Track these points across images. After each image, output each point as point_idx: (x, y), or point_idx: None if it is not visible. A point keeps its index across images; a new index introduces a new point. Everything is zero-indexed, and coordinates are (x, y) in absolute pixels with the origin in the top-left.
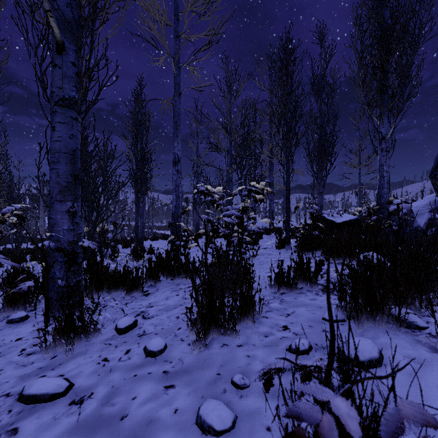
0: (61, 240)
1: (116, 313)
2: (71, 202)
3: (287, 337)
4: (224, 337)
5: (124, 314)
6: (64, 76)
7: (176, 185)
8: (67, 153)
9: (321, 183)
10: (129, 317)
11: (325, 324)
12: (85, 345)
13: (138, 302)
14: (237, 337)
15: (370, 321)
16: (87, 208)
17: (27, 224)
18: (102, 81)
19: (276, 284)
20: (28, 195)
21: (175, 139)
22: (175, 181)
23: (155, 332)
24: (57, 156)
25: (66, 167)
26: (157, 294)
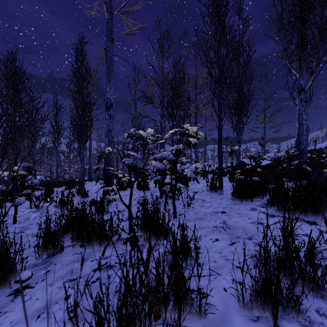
0: None
1: None
2: None
3: None
4: None
5: None
6: None
7: (109, 129)
8: None
9: (239, 133)
10: None
11: None
12: None
13: None
14: None
15: None
16: None
17: None
18: None
19: (253, 299)
20: None
21: (107, 83)
22: (107, 125)
23: None
24: None
25: None
26: (35, 291)
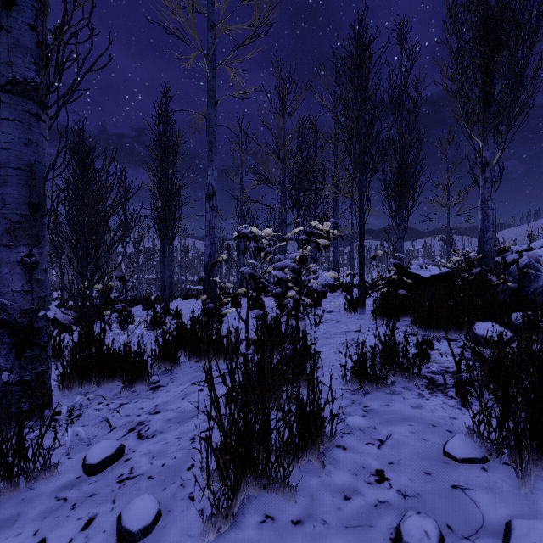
0: (8, 308)
1: (99, 424)
2: (27, 248)
3: (387, 503)
4: (268, 496)
5: (111, 427)
6: (15, 45)
7: (211, 226)
8: (20, 169)
9: (402, 225)
10: (116, 434)
11: (452, 466)
12: (22, 499)
13: (139, 403)
14: (291, 498)
15: (540, 468)
16: (79, 257)
17: None
18: (83, 59)
19: (353, 377)
20: None
21: (209, 164)
22: (209, 221)
23: (149, 474)
24: (3, 173)
25: (17, 191)
26: (170, 388)
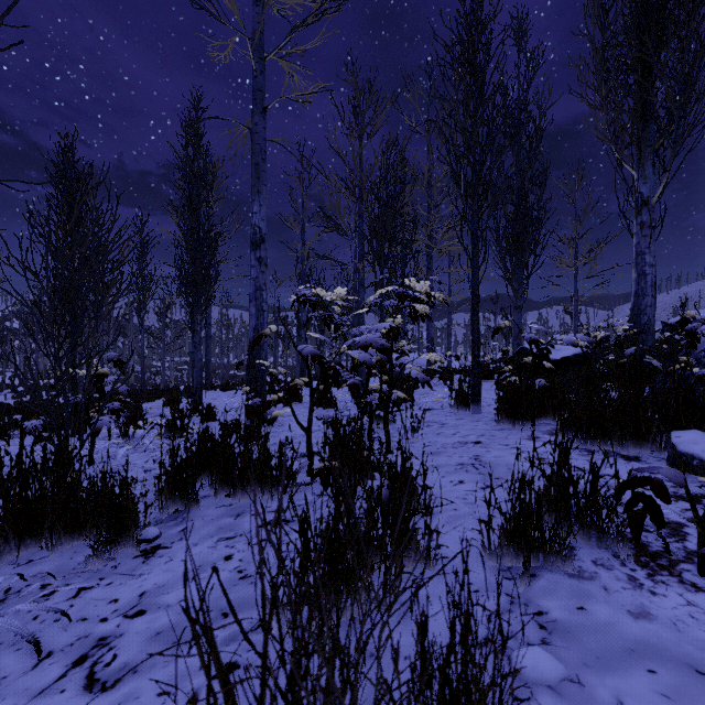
0: None
1: (24, 642)
2: None
3: None
4: None
5: (42, 653)
6: None
7: (257, 286)
8: None
9: (520, 289)
10: (45, 672)
11: None
12: None
13: (112, 589)
14: None
15: None
16: (44, 329)
17: (6, 362)
18: None
19: (504, 543)
20: (16, 312)
21: (255, 197)
22: (255, 278)
23: None
24: None
25: None
26: (175, 552)
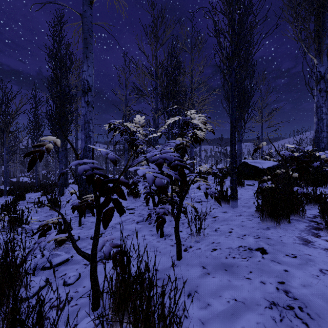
0: None
1: None
2: None
3: None
4: None
5: None
6: None
7: (86, 120)
8: None
9: (240, 131)
10: None
11: None
12: None
13: None
14: None
15: None
16: None
17: None
18: None
19: None
20: None
21: (84, 60)
22: (84, 115)
23: None
24: None
25: None
26: None
